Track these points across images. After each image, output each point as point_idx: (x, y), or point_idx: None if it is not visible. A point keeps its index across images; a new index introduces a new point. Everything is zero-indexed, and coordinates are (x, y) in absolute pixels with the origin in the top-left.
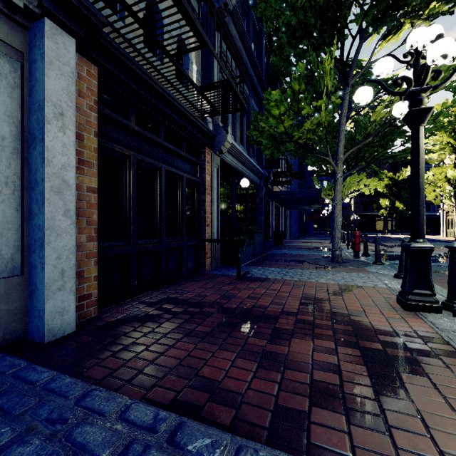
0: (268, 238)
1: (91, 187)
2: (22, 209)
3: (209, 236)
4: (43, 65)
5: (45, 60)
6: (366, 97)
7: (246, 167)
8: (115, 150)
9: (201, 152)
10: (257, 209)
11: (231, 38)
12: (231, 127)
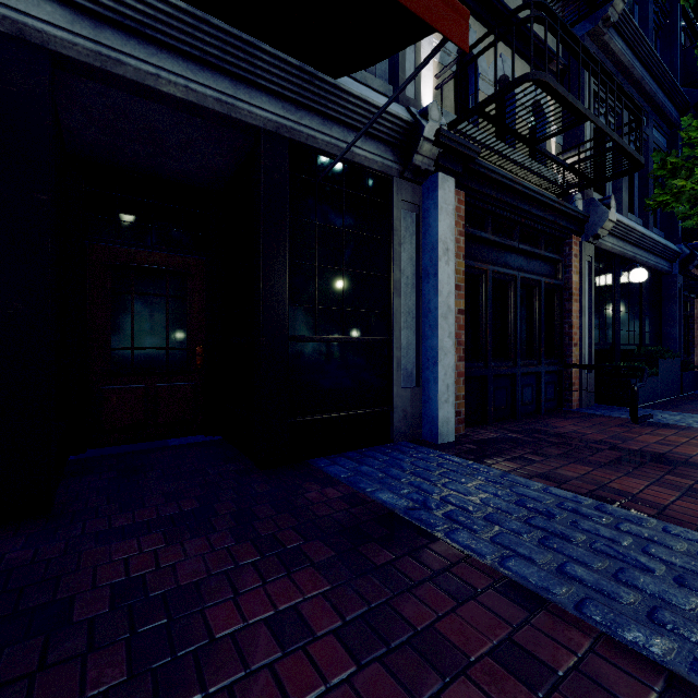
0: (691, 366)
1: (460, 309)
2: (417, 333)
3: (576, 361)
4: (436, 212)
5: (438, 208)
6: None
7: (641, 248)
8: (473, 268)
9: (564, 243)
10: (663, 315)
11: (613, 56)
12: (612, 191)
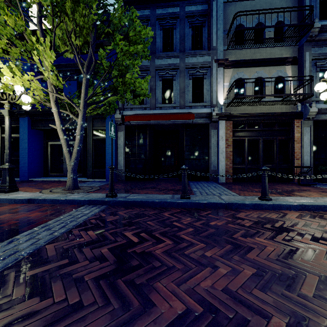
0: None
1: (230, 151)
2: (217, 157)
3: (298, 165)
4: (219, 129)
5: (219, 128)
6: (322, 98)
7: None
8: (239, 139)
9: (292, 122)
10: None
11: None
12: None
